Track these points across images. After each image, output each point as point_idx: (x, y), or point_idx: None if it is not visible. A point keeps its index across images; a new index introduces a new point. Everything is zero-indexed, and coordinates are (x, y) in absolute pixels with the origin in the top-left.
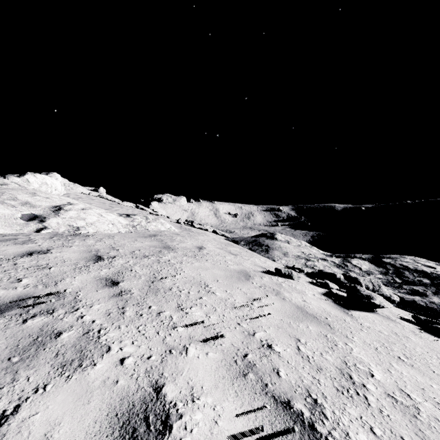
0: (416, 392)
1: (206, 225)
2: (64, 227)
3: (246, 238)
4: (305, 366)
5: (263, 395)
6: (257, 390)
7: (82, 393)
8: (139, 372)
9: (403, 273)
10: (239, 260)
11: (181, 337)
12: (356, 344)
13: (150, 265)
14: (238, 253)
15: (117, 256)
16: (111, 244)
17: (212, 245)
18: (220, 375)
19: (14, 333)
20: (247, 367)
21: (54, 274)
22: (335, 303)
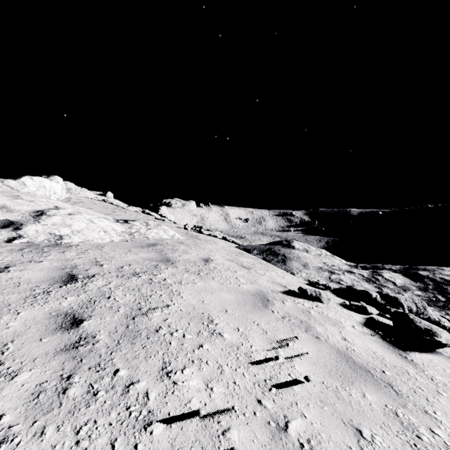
0: None
1: (215, 231)
2: (44, 235)
3: (259, 246)
4: None
5: None
6: None
7: None
8: None
9: (446, 289)
10: (253, 276)
11: None
12: (447, 430)
13: (137, 287)
14: (251, 265)
15: (97, 275)
16: (95, 257)
17: (221, 256)
18: None
19: None
20: None
21: None
22: (384, 340)
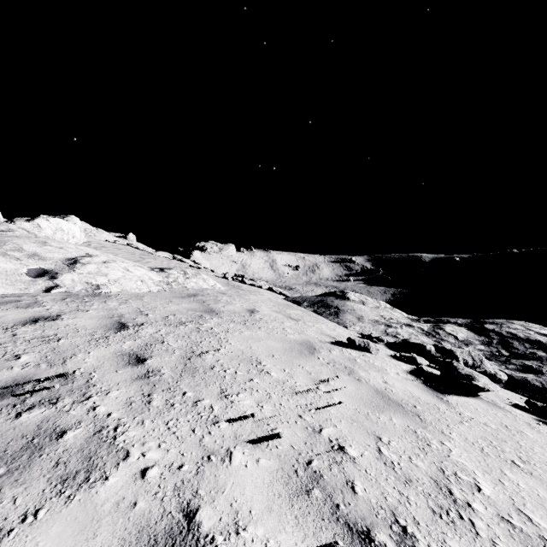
0: (540, 513)
1: (260, 281)
2: (81, 285)
3: (310, 297)
4: (389, 477)
5: (333, 522)
6: (325, 514)
7: (86, 522)
8: (165, 490)
9: (512, 343)
10: (301, 328)
11: (224, 437)
12: (455, 443)
13: (187, 334)
14: (299, 317)
15: (146, 323)
16: (138, 307)
17: (267, 308)
18: (275, 492)
19: (2, 432)
20: (311, 480)
21: (63, 348)
22: (426, 385)
